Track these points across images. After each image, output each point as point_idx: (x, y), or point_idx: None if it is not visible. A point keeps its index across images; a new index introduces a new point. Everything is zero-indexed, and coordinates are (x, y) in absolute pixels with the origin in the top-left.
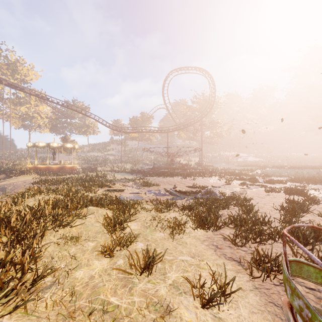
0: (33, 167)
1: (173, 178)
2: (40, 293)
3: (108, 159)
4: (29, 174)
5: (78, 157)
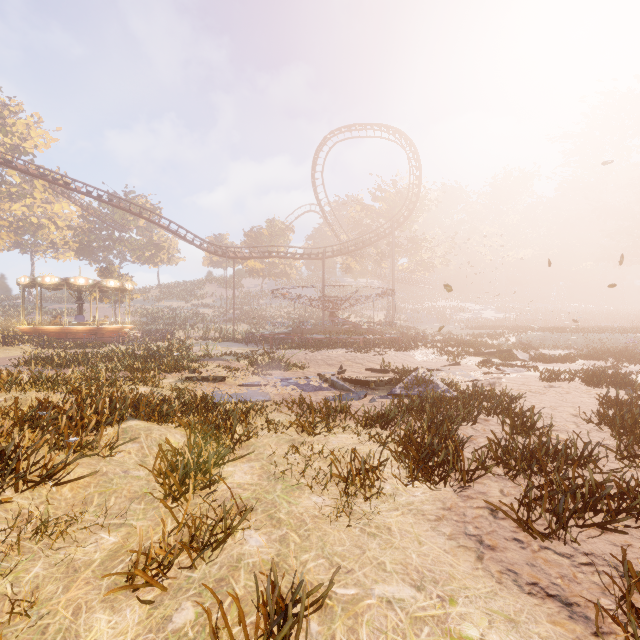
0: (31, 329)
1: (336, 353)
2: None
3: (199, 314)
4: (19, 345)
5: (137, 311)
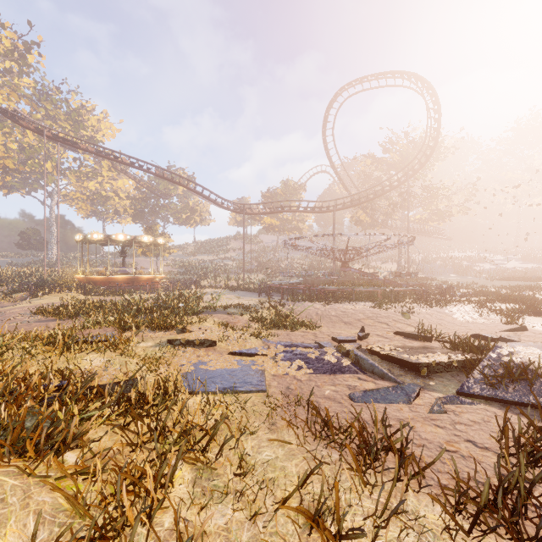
0: (84, 278)
1: (352, 307)
2: None
3: (224, 266)
4: (66, 292)
5: (175, 263)
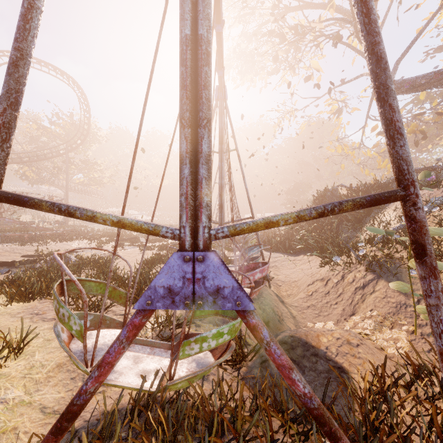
0: None
1: None
2: None
3: None
4: None
5: None
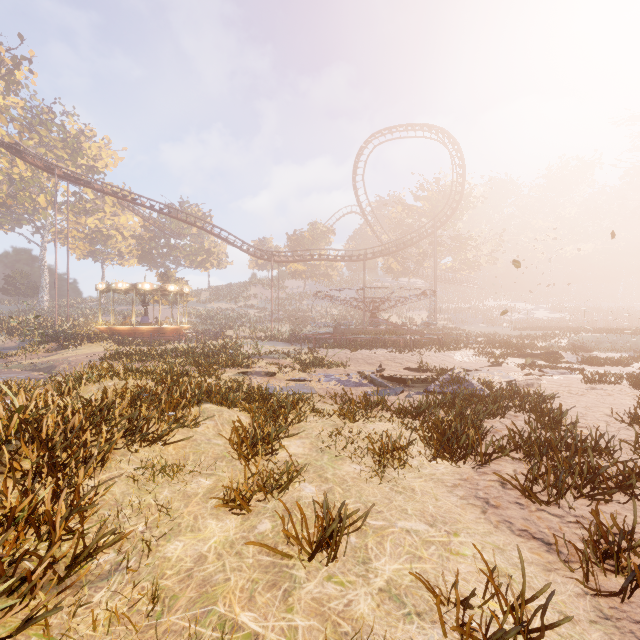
0: (107, 329)
1: (376, 352)
2: (86, 589)
3: (246, 315)
4: (100, 343)
5: (190, 312)
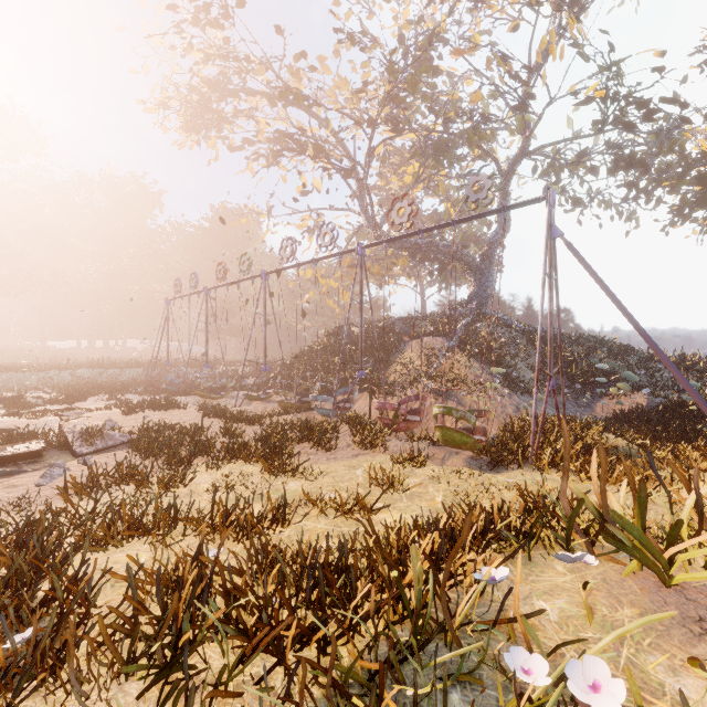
0: None
1: None
2: None
3: None
4: None
5: None
